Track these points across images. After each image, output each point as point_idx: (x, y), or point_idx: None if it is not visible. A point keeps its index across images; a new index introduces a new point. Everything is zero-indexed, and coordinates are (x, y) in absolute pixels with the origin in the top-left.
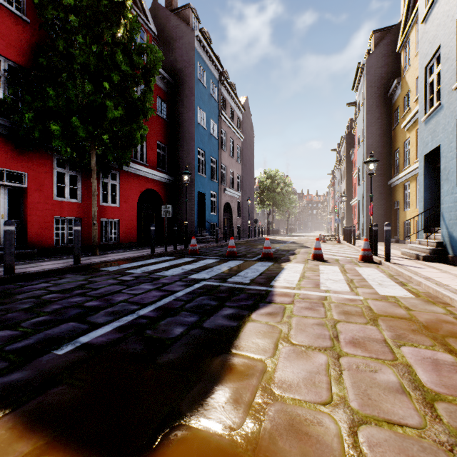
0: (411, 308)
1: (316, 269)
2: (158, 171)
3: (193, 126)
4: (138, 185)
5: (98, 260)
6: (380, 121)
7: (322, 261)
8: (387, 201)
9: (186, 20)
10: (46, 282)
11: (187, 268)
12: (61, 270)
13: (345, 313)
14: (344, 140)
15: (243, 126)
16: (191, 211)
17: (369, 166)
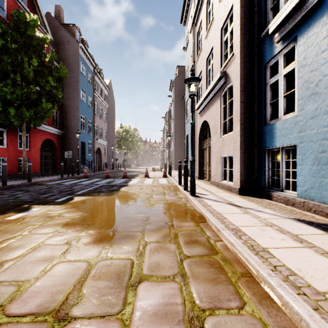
0: (164, 184)
1: (144, 180)
2: (54, 127)
3: (78, 101)
4: (41, 136)
5: (35, 180)
6: (180, 111)
7: (148, 178)
8: (183, 151)
9: (72, 33)
10: (28, 187)
11: (90, 182)
12: (25, 184)
13: (147, 186)
14: (167, 114)
15: (108, 98)
16: (76, 153)
17: (169, 137)
